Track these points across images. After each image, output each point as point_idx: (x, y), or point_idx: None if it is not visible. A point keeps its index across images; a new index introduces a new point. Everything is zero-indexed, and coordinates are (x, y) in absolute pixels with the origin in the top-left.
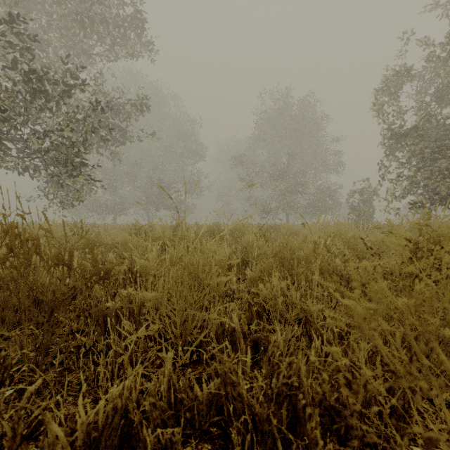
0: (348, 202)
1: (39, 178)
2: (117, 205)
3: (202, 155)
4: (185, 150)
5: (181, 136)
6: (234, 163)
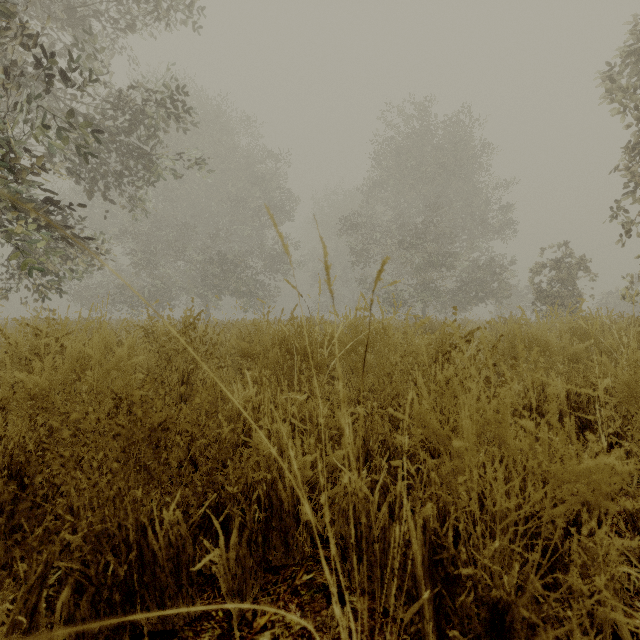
0: (534, 283)
1: (3, 241)
2: (156, 290)
3: (289, 212)
4: (262, 203)
5: (256, 180)
6: (339, 226)
